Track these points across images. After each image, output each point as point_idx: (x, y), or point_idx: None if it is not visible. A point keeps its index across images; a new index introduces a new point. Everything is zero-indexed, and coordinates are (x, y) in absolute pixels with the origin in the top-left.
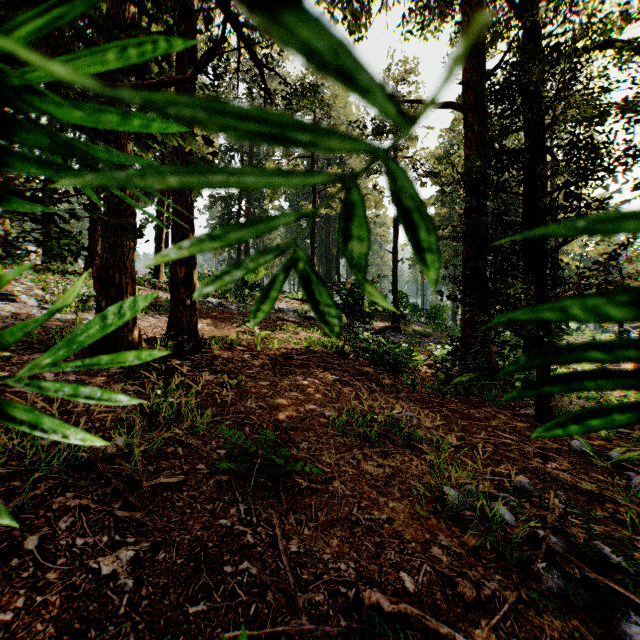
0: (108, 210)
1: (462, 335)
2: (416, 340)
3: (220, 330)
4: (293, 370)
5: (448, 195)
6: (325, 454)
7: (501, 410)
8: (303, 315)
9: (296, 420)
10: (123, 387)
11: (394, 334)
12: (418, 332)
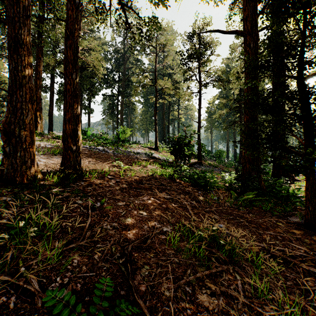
0: (12, 84)
1: (243, 168)
2: (211, 169)
3: (99, 165)
4: (142, 192)
5: (225, 94)
6: (164, 282)
7: (279, 219)
8: (150, 156)
9: (140, 239)
10: (1, 215)
11: (199, 166)
12: (211, 165)
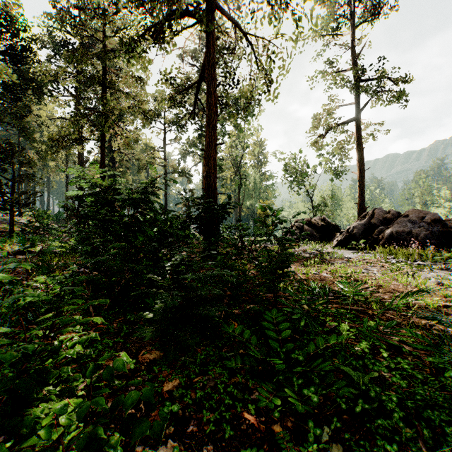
0: None
1: None
2: None
3: None
4: None
5: None
6: None
7: None
8: (18, 221)
9: None
10: None
11: None
12: None
